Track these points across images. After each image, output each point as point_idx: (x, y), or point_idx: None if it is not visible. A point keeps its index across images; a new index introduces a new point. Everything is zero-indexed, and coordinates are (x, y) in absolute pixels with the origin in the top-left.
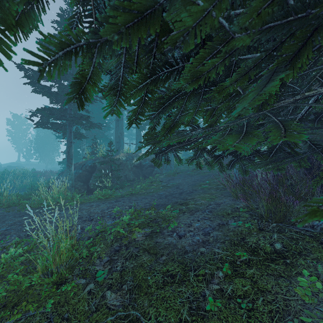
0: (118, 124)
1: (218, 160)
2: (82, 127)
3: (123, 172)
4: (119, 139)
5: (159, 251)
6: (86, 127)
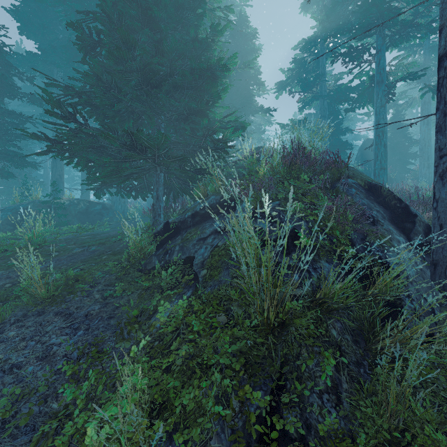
0: (57, 164)
1: (130, 192)
2: (13, 165)
3: (65, 218)
4: (57, 183)
5: (96, 237)
6: (18, 166)
